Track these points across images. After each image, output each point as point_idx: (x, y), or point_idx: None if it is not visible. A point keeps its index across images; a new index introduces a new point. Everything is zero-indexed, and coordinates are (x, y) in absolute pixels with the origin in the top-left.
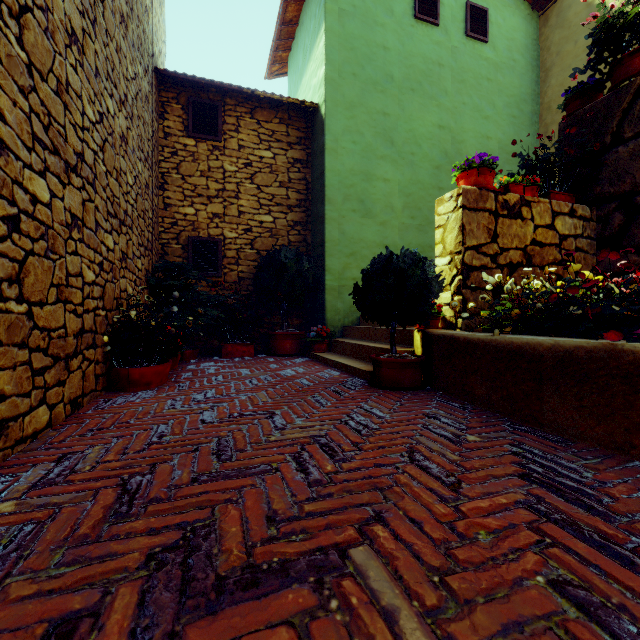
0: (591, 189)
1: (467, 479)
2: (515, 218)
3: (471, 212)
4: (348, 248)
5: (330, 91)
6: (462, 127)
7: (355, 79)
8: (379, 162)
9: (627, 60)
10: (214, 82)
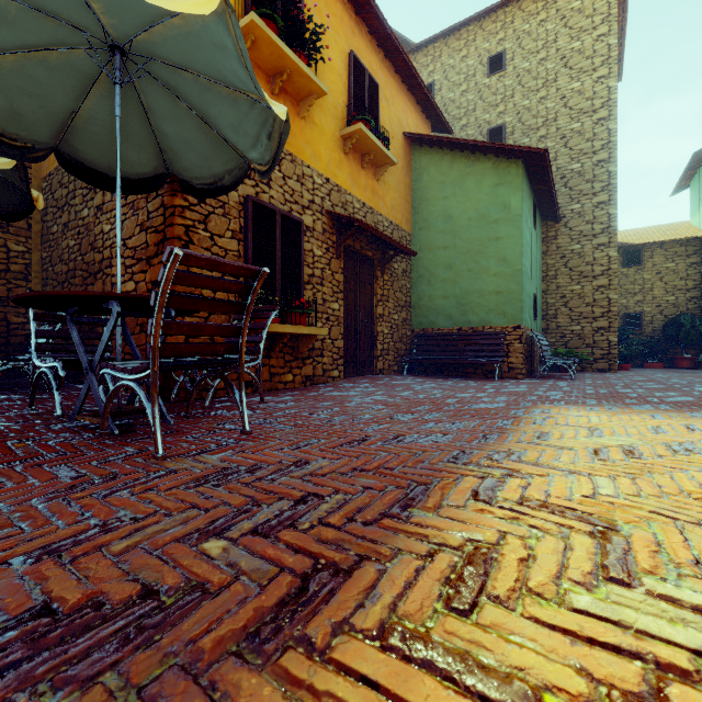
0: None
1: None
2: None
3: None
4: None
5: None
6: None
7: None
8: None
9: None
10: (639, 244)
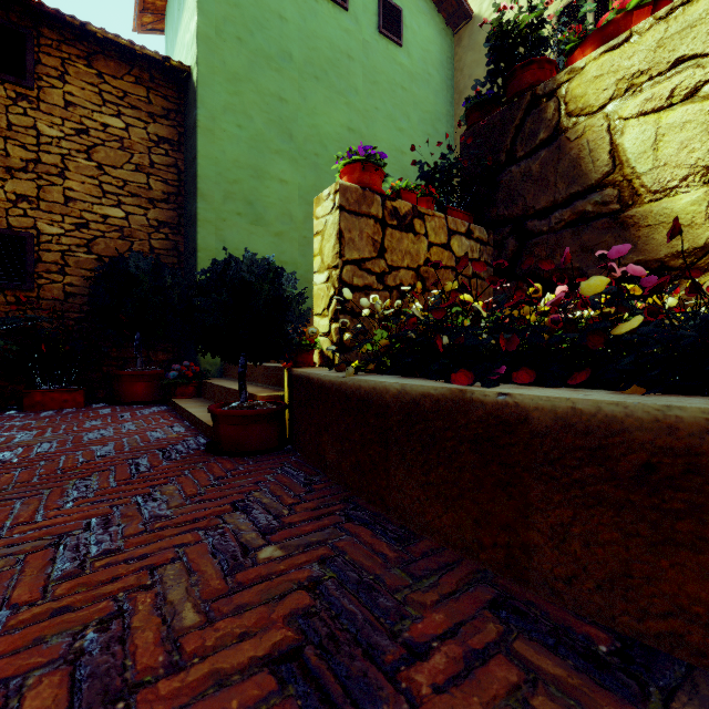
0: (489, 211)
1: (151, 703)
2: (407, 231)
3: (352, 216)
4: None
5: (205, 52)
6: (375, 135)
7: (241, 45)
8: (274, 157)
9: (519, 73)
10: None
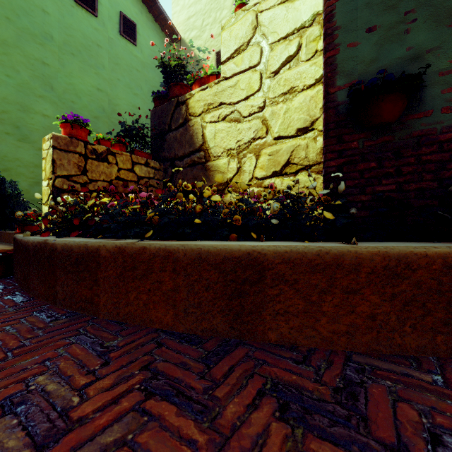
0: (162, 153)
1: None
2: (103, 161)
3: (62, 152)
4: (0, 164)
5: None
6: (117, 95)
7: (9, 23)
8: (38, 99)
9: (173, 87)
10: None
